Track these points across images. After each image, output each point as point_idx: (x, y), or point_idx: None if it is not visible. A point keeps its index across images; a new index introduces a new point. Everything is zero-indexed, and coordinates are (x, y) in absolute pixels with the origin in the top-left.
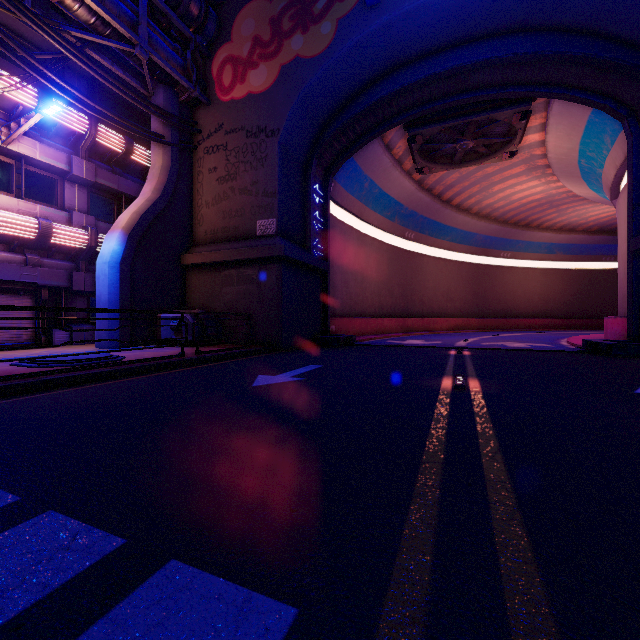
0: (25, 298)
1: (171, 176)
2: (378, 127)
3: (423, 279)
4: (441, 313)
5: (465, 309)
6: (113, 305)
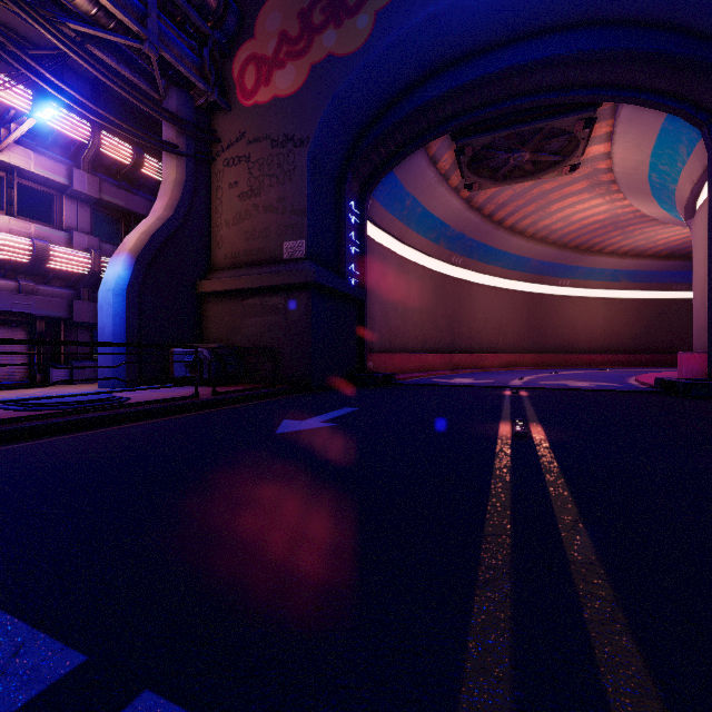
0: (18, 331)
1: (186, 191)
2: (422, 136)
3: (472, 310)
4: (492, 348)
5: (519, 344)
6: (118, 338)
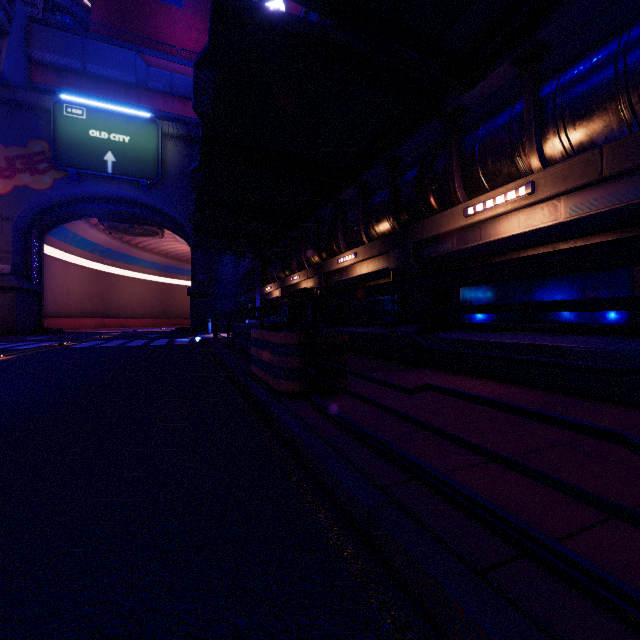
0: None
1: None
2: (79, 216)
3: (120, 292)
4: (135, 315)
5: (154, 312)
6: None
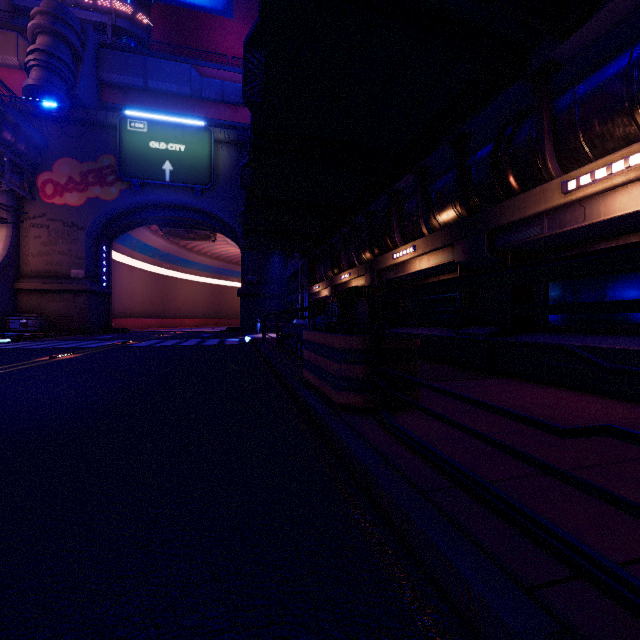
0: None
1: (12, 241)
2: (141, 223)
3: (177, 293)
4: (190, 315)
5: (207, 313)
6: None
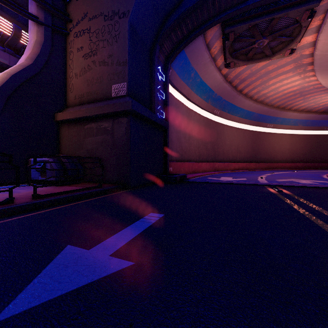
0: None
1: (44, 49)
2: (203, 24)
3: (224, 139)
4: (234, 159)
5: (247, 157)
6: None
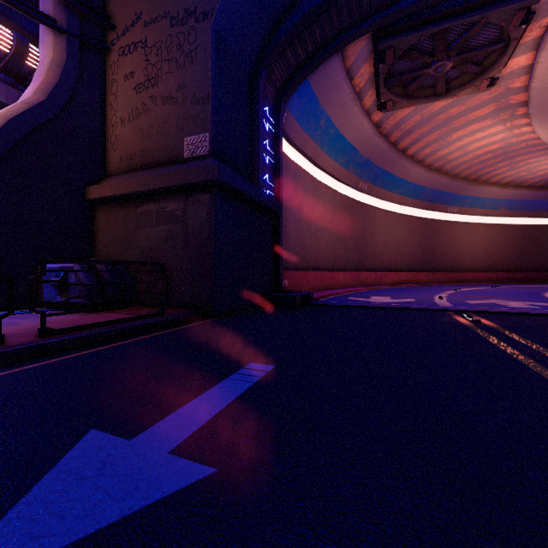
0: None
1: (66, 76)
2: (342, 35)
3: (375, 232)
4: (392, 267)
5: (414, 263)
6: None
